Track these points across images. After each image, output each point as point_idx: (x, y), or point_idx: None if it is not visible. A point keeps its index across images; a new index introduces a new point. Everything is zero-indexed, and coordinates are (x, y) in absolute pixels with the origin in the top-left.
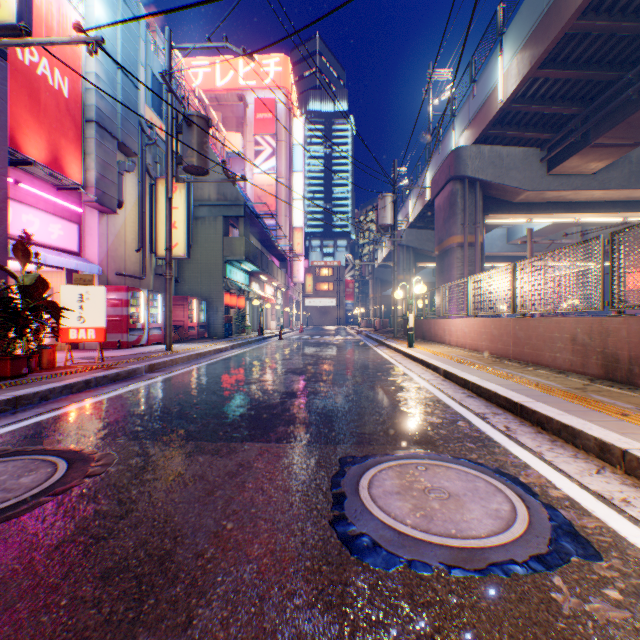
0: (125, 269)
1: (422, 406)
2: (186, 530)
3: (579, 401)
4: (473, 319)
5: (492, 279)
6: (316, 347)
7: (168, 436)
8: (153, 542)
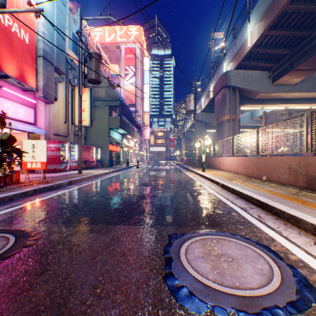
0: (58, 132)
1: (212, 203)
2: (77, 284)
3: (297, 201)
4: (235, 157)
5: (243, 137)
6: (155, 171)
7: (74, 221)
8: (56, 293)
